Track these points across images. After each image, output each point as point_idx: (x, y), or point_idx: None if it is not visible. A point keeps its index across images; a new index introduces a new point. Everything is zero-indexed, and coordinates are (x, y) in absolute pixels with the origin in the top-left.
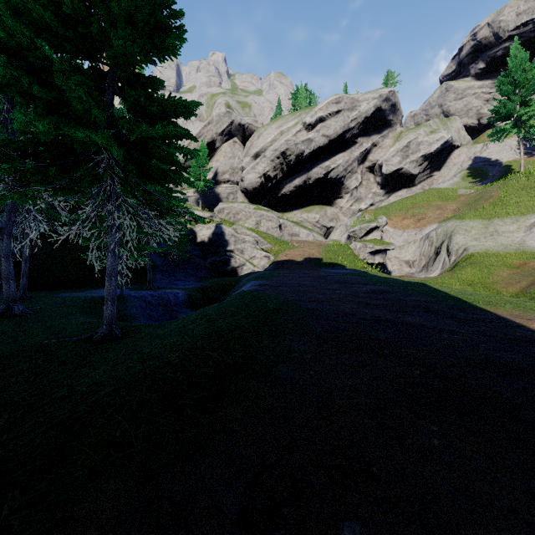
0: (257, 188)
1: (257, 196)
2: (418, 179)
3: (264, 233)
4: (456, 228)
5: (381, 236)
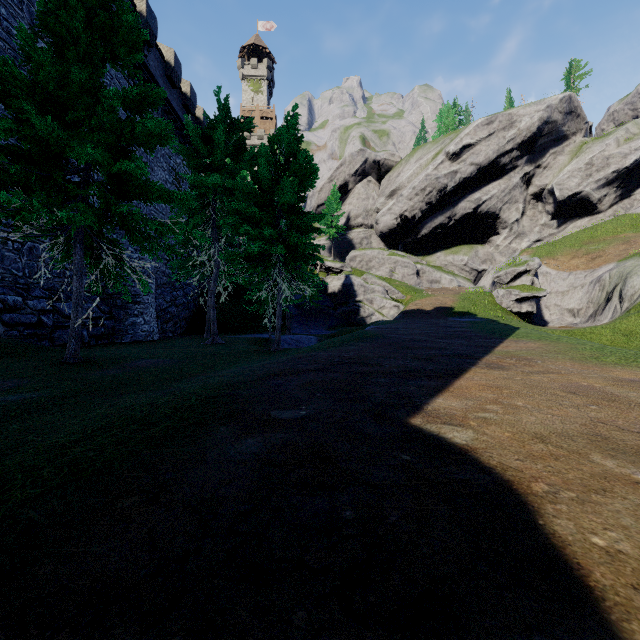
0: (393, 231)
1: (394, 239)
2: (607, 203)
3: (397, 282)
4: (634, 268)
5: (532, 282)
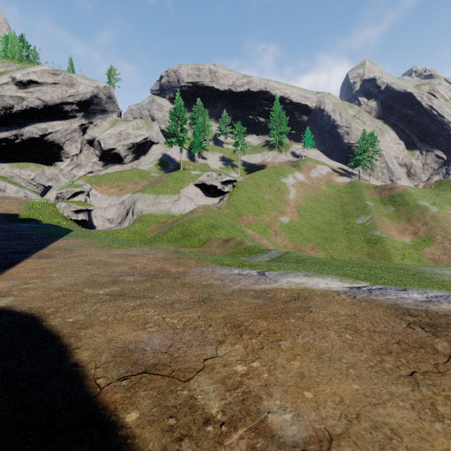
0: None
1: None
2: (128, 159)
3: None
4: (139, 198)
5: (86, 199)
